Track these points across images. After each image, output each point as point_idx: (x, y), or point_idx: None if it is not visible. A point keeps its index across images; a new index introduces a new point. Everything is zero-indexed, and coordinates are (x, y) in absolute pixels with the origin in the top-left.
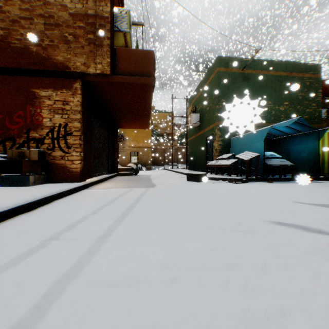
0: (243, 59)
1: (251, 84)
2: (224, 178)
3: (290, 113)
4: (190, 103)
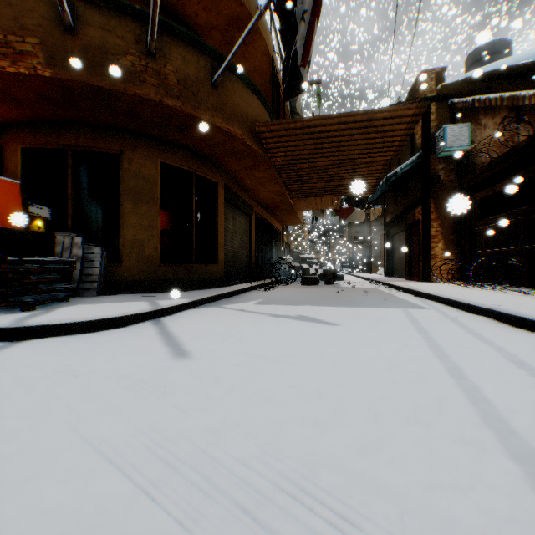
0: None
1: None
2: None
3: None
4: None
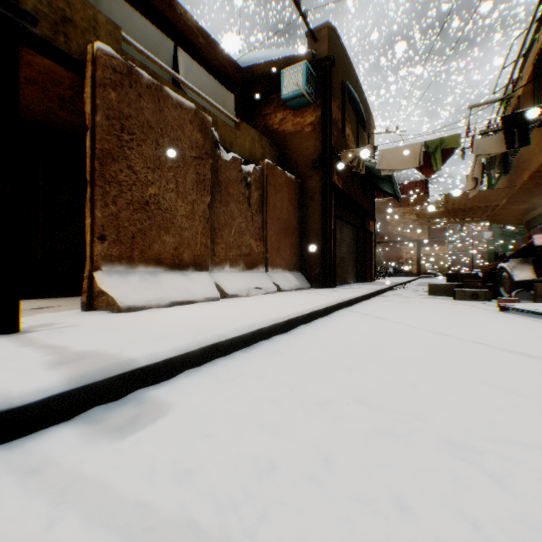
0: None
1: None
2: None
3: None
4: None
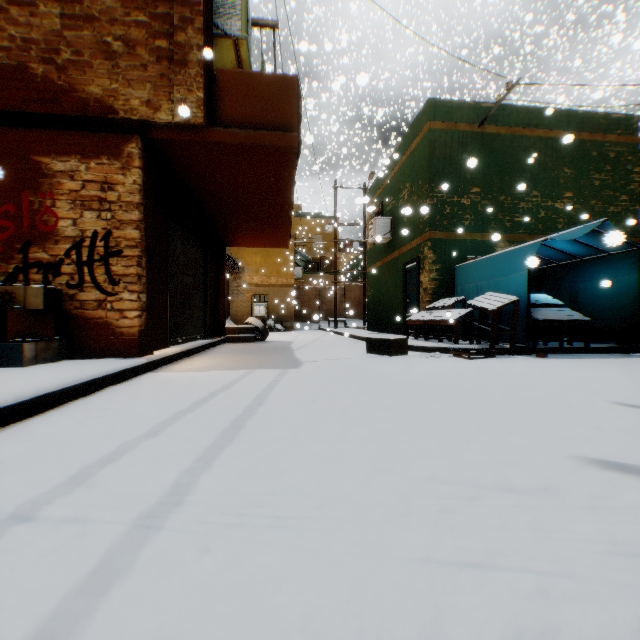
0: (482, 105)
1: (496, 155)
2: (445, 348)
3: (576, 215)
4: (371, 196)
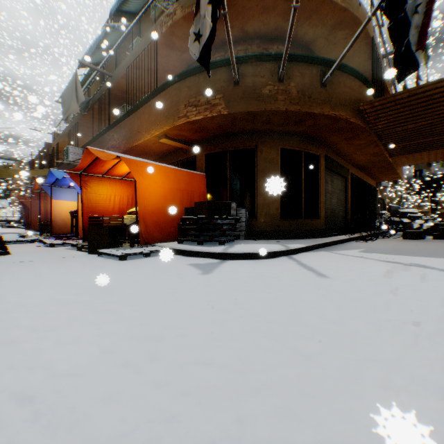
0: None
1: None
2: None
3: None
4: None
